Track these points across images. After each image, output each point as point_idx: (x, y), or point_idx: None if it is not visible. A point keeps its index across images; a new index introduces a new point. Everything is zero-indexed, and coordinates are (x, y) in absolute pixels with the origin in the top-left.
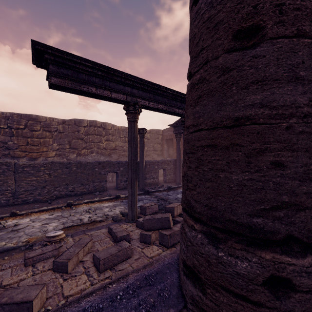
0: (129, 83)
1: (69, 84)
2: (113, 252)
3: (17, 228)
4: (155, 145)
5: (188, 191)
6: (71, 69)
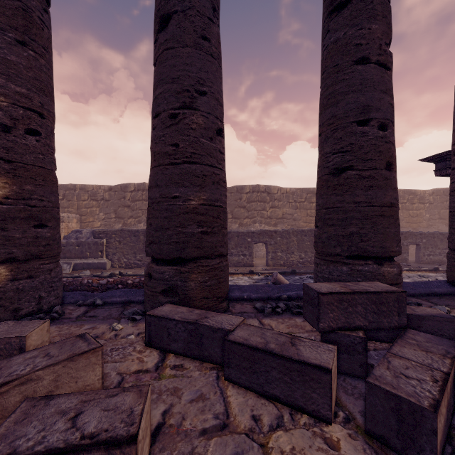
0: None
1: None
2: None
3: None
4: (442, 211)
5: None
6: None
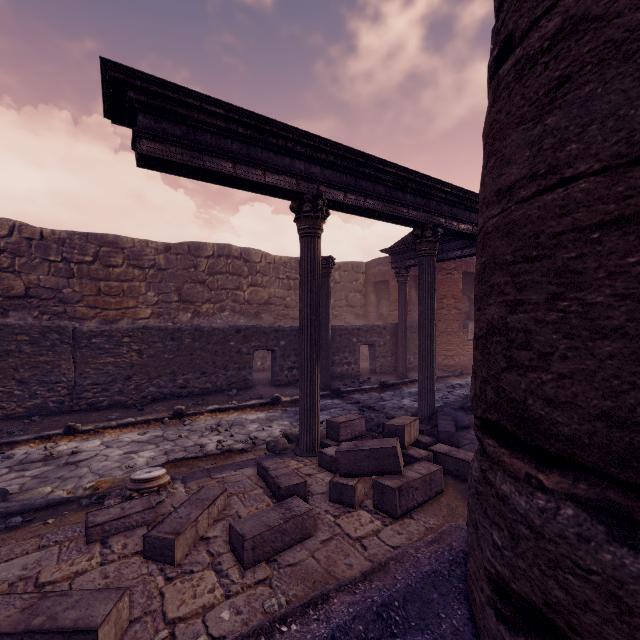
0: (304, 151)
1: (179, 155)
2: (273, 522)
3: (77, 459)
4: (351, 295)
5: (513, 375)
6: (183, 124)
